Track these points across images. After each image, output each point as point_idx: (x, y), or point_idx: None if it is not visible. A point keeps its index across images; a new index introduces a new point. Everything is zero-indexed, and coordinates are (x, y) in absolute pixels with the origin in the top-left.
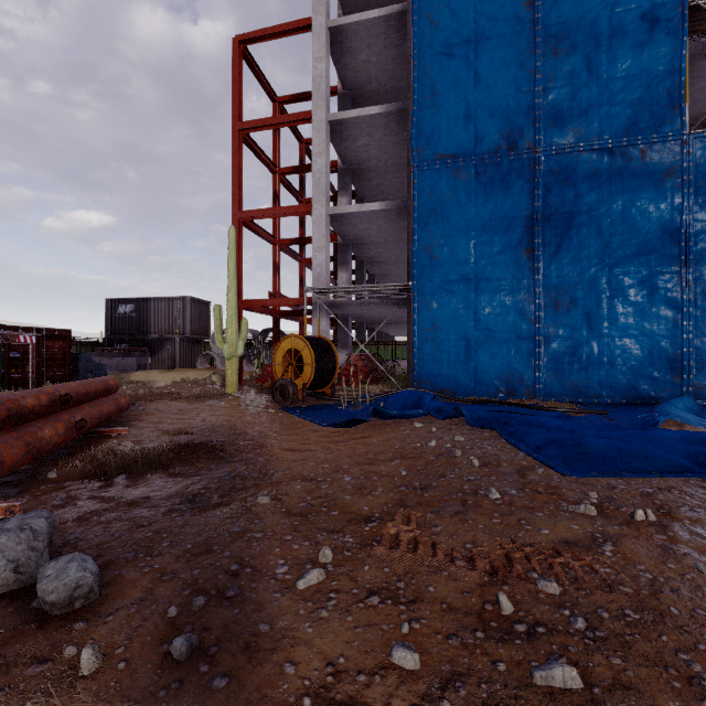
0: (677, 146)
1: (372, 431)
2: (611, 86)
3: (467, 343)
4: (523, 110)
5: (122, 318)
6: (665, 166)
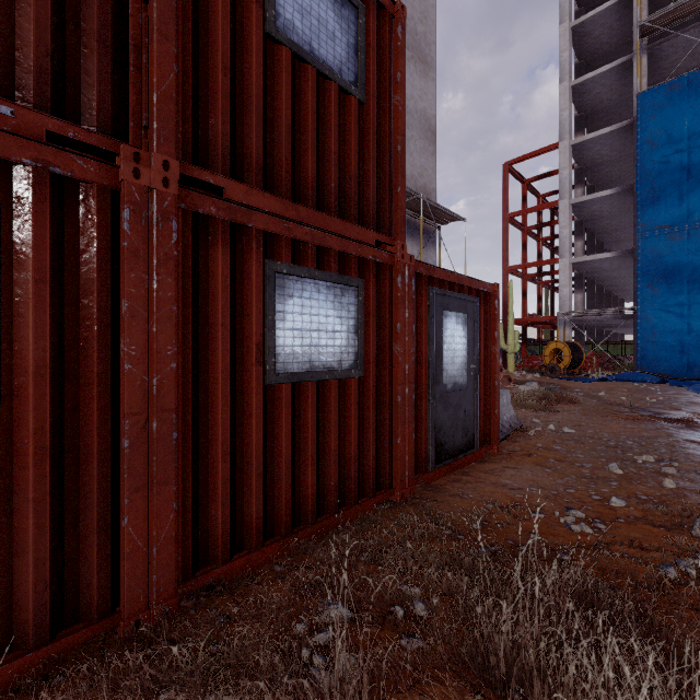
0: None
1: (610, 384)
2: None
3: (681, 344)
4: None
5: None
6: None
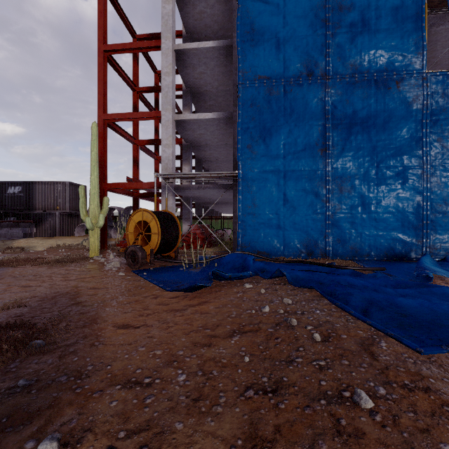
0: (420, 80)
1: (209, 295)
2: (377, 35)
3: (278, 217)
4: (318, 48)
5: (12, 197)
6: (412, 93)
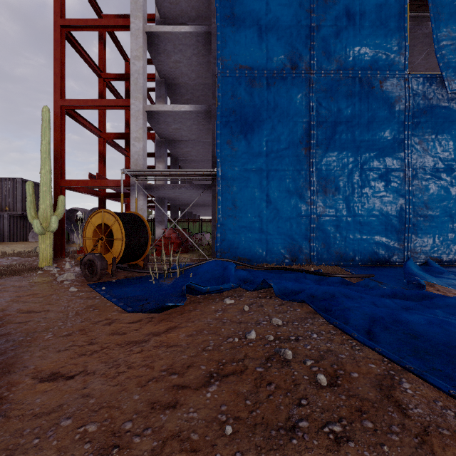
0: (402, 81)
1: (180, 317)
2: (362, 31)
3: (260, 220)
4: (302, 39)
5: None
6: (395, 94)
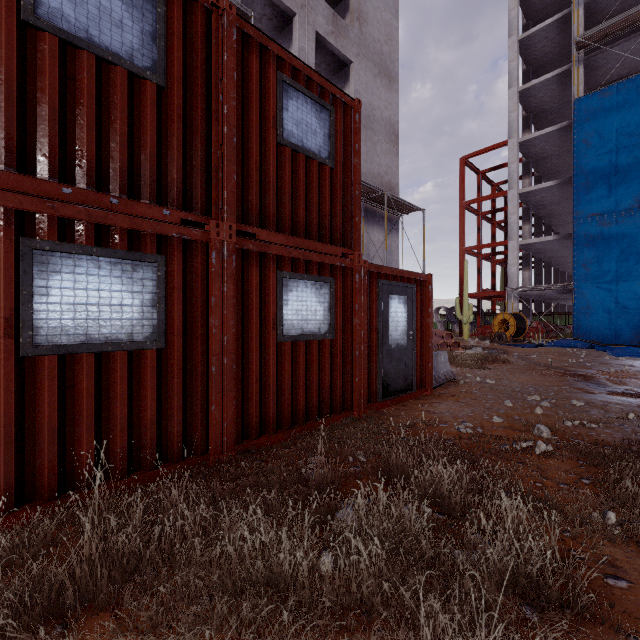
0: None
1: (546, 349)
2: None
3: (610, 315)
4: None
5: None
6: None
